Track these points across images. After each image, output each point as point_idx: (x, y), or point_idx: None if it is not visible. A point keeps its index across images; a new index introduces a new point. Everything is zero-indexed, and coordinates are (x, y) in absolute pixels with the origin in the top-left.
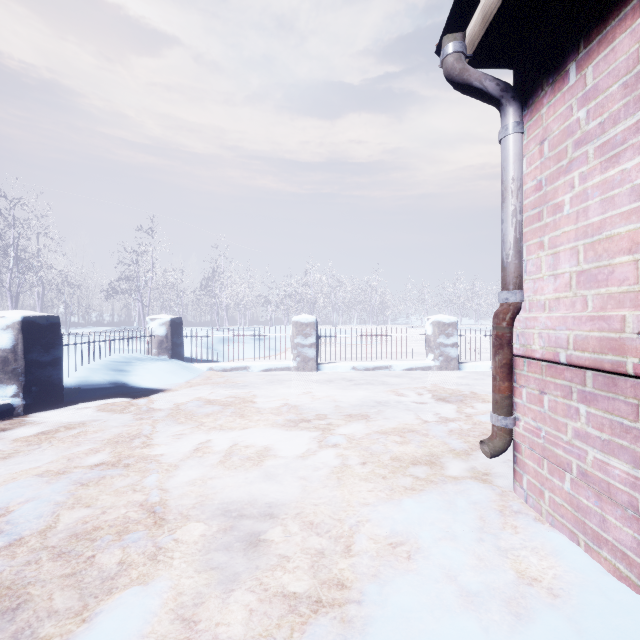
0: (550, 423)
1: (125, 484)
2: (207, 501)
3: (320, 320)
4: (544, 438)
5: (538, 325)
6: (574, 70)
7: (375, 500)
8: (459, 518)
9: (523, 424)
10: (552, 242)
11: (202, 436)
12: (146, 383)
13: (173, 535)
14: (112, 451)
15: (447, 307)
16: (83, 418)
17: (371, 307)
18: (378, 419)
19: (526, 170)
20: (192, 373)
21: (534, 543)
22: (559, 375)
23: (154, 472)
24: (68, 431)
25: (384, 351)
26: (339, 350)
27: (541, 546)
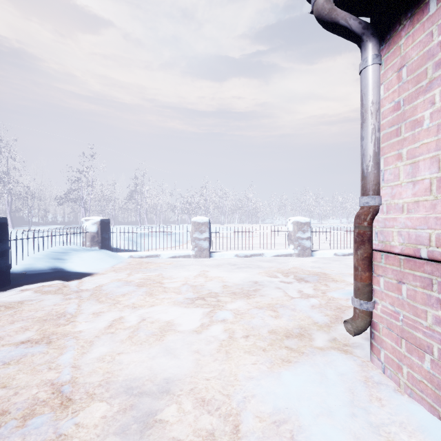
0: (408, 309)
1: (43, 362)
2: (112, 378)
3: (212, 220)
4: (403, 321)
5: (397, 225)
6: (435, 0)
7: (258, 374)
8: (331, 392)
9: (381, 307)
10: (411, 153)
11: (117, 313)
12: (79, 268)
13: (75, 419)
14: (39, 329)
15: (299, 211)
16: (23, 298)
17: (247, 211)
18: (256, 296)
19: (384, 95)
20: (116, 260)
21: (400, 418)
22: (418, 268)
23: (70, 349)
24: (7, 310)
25: (257, 242)
26: (225, 242)
27: (407, 421)
